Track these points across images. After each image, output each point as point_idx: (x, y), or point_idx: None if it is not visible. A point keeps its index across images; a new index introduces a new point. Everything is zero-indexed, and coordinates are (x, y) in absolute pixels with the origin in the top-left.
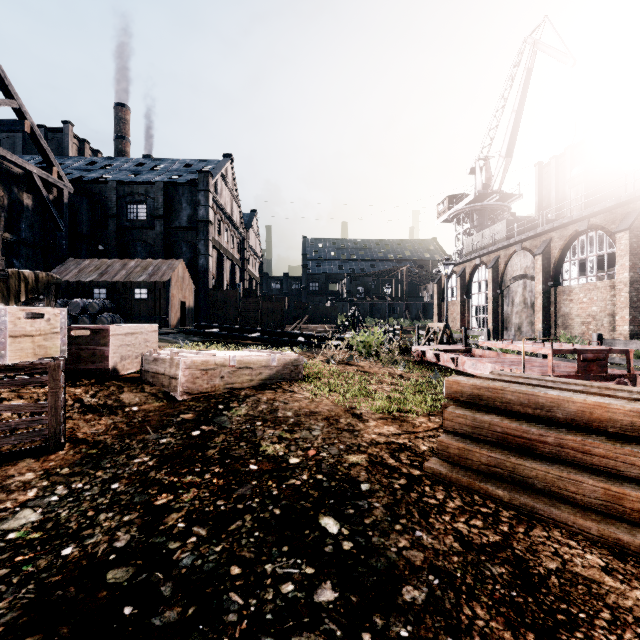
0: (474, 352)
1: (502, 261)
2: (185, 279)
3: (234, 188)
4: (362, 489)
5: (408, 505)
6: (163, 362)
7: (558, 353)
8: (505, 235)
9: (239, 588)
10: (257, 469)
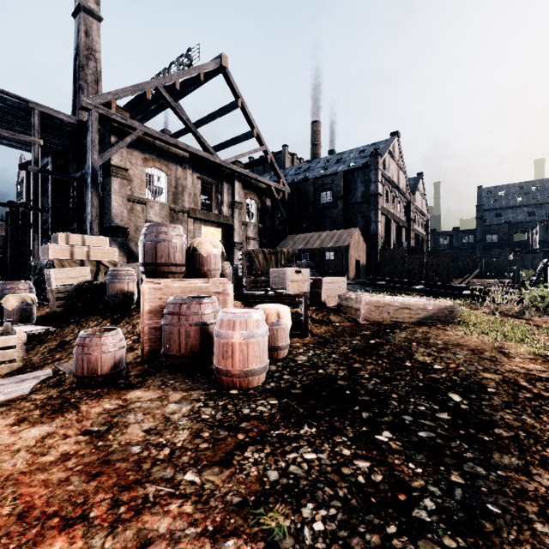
0: None
1: None
2: (359, 243)
3: (400, 159)
4: (487, 390)
5: (525, 406)
6: (351, 300)
7: None
8: None
9: (396, 401)
10: (410, 365)
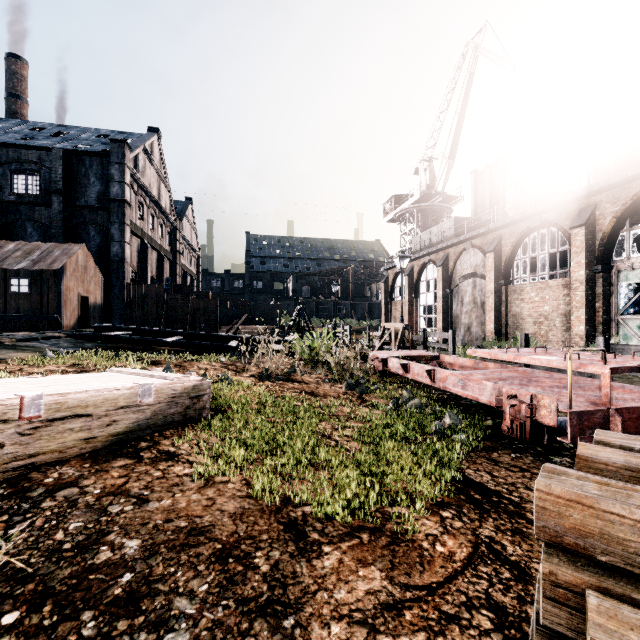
0: (443, 359)
1: (451, 259)
2: (89, 269)
3: (162, 169)
4: None
5: None
6: None
7: (614, 372)
8: (455, 232)
9: None
10: None
